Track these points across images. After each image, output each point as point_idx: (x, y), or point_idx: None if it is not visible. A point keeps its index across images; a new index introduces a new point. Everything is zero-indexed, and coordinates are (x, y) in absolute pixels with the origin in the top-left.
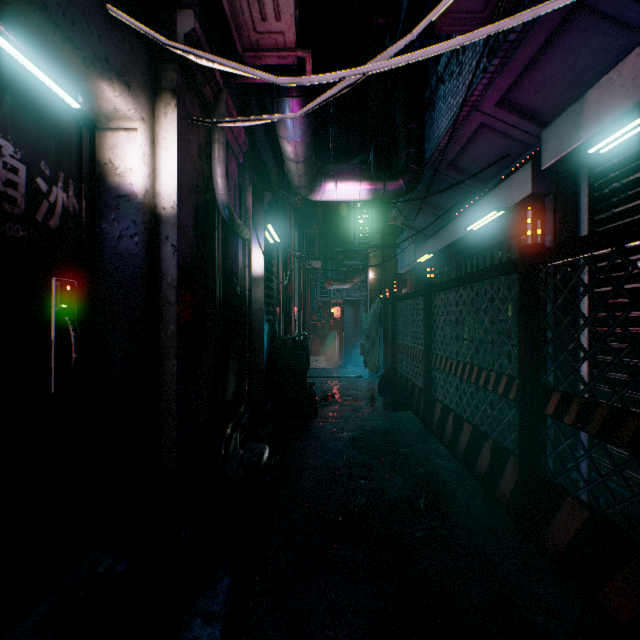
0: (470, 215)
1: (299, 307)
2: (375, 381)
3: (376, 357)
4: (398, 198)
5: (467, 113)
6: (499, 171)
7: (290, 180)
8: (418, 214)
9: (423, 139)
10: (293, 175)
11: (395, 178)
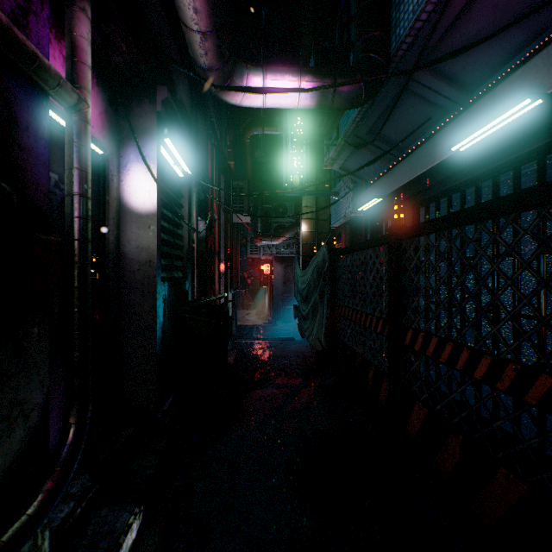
0: (452, 132)
1: (226, 263)
2: (309, 345)
3: (320, 329)
4: (352, 107)
5: None
6: (500, 64)
7: (191, 55)
8: (362, 153)
9: (389, 21)
10: (192, 34)
11: (350, 73)
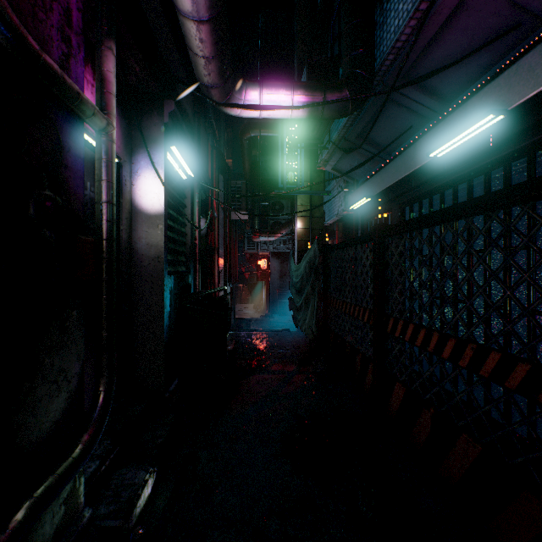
0: (431, 140)
1: (225, 258)
2: (303, 336)
3: (312, 319)
4: (341, 117)
5: None
6: (473, 79)
7: (196, 74)
8: (352, 155)
9: (373, 40)
10: (197, 58)
11: (338, 87)
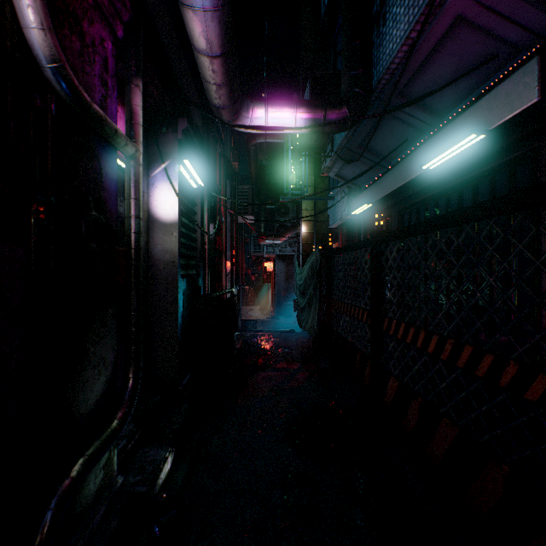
0: (424, 152)
1: (232, 261)
2: (308, 336)
3: (314, 319)
4: (340, 131)
5: (440, 1)
6: (462, 97)
7: (208, 97)
8: (354, 163)
9: (370, 60)
10: (210, 85)
11: (338, 105)
